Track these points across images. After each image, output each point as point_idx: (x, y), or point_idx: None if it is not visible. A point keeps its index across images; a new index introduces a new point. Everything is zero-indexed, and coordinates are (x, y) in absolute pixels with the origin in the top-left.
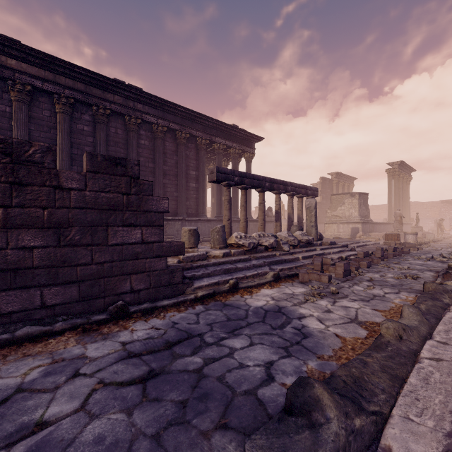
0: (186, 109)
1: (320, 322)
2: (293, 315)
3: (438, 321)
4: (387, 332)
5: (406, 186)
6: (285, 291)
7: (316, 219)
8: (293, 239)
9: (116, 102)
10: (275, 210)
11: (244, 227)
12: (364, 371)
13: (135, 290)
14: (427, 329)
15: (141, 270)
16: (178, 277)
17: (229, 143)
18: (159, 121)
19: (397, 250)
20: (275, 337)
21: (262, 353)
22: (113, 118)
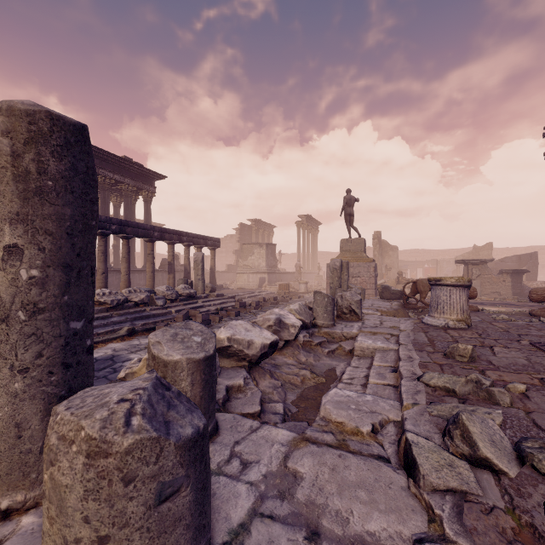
0: None
1: None
2: (121, 360)
3: None
4: None
5: (315, 237)
6: (133, 343)
7: (203, 273)
8: (171, 293)
9: None
10: (168, 261)
11: (125, 281)
12: None
13: None
14: None
15: None
16: None
17: (120, 178)
18: None
19: (279, 299)
20: None
21: None
22: None
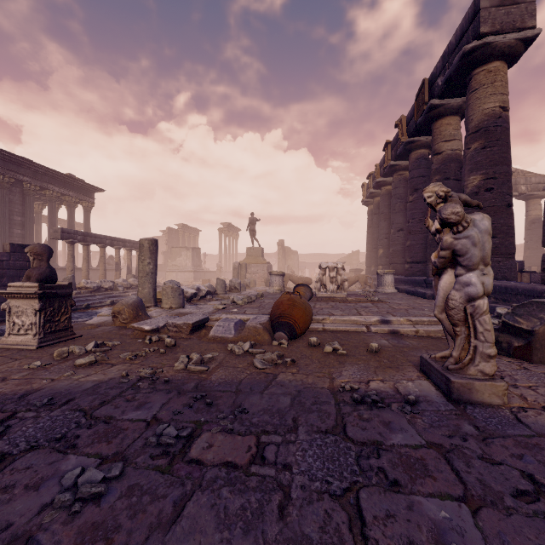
0: (13, 154)
1: None
2: None
3: None
4: None
5: (235, 241)
6: None
7: None
8: (127, 283)
9: None
10: (116, 261)
11: (86, 276)
12: None
13: None
14: None
15: None
16: None
17: (65, 191)
18: None
19: None
20: None
21: None
22: None
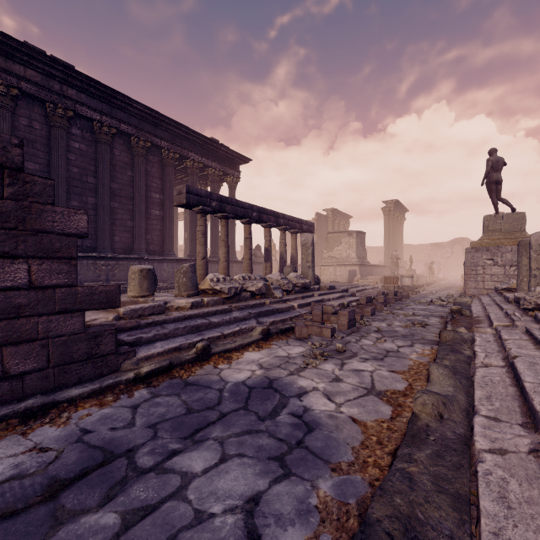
0: (146, 107)
1: (328, 399)
2: (290, 391)
3: (470, 383)
4: (423, 410)
5: (400, 226)
6: (278, 353)
7: (313, 259)
8: (287, 282)
9: (30, 80)
10: (265, 247)
11: (224, 269)
12: (414, 497)
13: (12, 375)
14: (465, 397)
15: (28, 336)
16: (107, 345)
17: (207, 161)
18: (104, 119)
19: (397, 294)
20: (264, 436)
21: (240, 478)
22: (24, 103)
